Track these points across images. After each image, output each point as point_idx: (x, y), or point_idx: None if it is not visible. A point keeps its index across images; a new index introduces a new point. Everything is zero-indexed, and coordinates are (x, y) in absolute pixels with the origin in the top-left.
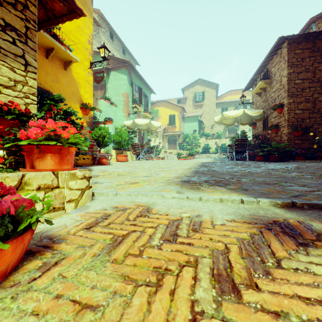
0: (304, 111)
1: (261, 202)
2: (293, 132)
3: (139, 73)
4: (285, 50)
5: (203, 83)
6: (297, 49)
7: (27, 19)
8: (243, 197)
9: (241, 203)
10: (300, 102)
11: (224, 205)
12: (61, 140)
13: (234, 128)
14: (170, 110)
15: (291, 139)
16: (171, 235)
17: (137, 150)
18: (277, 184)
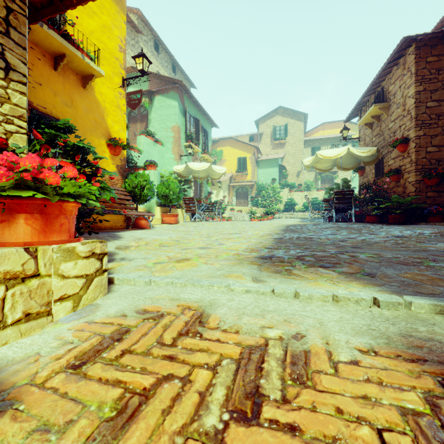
0: (441, 148)
1: (414, 304)
2: (423, 180)
3: (195, 98)
4: (411, 58)
5: (285, 112)
6: (429, 56)
7: None
8: (372, 291)
9: (373, 304)
10: (435, 135)
11: (343, 308)
12: (44, 189)
13: (329, 175)
14: (239, 152)
15: (421, 190)
16: (247, 395)
17: (192, 207)
18: (423, 265)
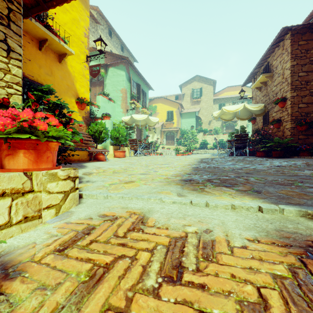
0: (309, 105)
1: (286, 210)
2: (296, 127)
3: (137, 69)
4: (288, 42)
5: (200, 79)
6: (300, 40)
7: (10, 0)
8: (258, 202)
9: (258, 210)
10: (304, 95)
11: (238, 213)
12: (37, 133)
13: (231, 123)
14: (168, 107)
15: (295, 134)
16: (173, 267)
17: (135, 145)
18: (294, 185)
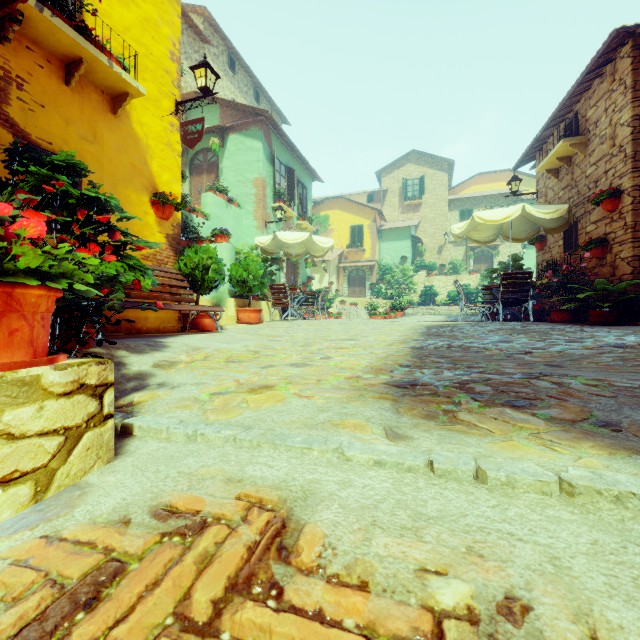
0: None
1: None
2: None
3: (287, 137)
4: (626, 63)
5: (420, 159)
6: None
7: None
8: (635, 468)
9: None
10: None
11: (589, 514)
12: None
13: (486, 251)
14: (353, 217)
15: None
16: None
17: (283, 298)
18: None
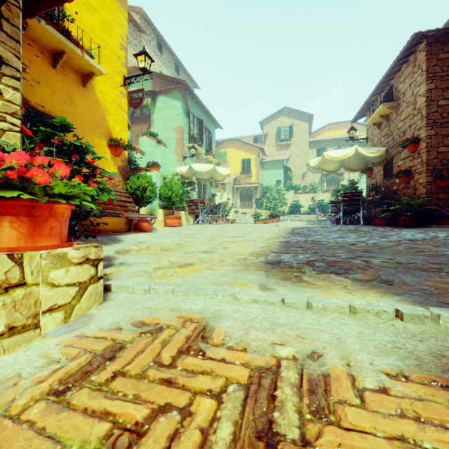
0: None
1: (443, 318)
2: (435, 181)
3: (198, 98)
4: (422, 55)
5: (290, 113)
6: (441, 52)
7: None
8: (392, 301)
9: (395, 316)
10: (447, 134)
11: (362, 321)
12: (32, 189)
13: (335, 177)
14: (244, 153)
15: (432, 191)
16: (258, 433)
17: (195, 209)
18: (444, 272)
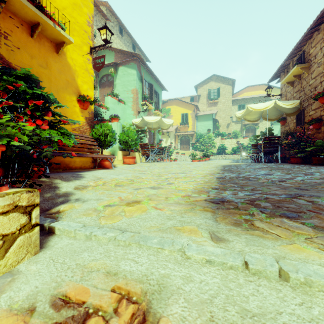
0: None
1: None
2: None
3: (149, 68)
4: None
5: (217, 79)
6: None
7: None
8: None
9: None
10: None
11: None
12: None
13: (252, 126)
14: (183, 109)
15: None
16: None
17: (146, 151)
18: None
